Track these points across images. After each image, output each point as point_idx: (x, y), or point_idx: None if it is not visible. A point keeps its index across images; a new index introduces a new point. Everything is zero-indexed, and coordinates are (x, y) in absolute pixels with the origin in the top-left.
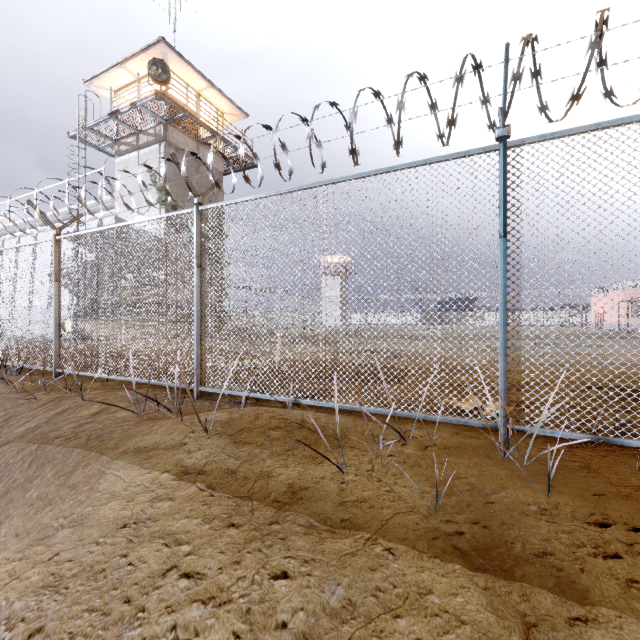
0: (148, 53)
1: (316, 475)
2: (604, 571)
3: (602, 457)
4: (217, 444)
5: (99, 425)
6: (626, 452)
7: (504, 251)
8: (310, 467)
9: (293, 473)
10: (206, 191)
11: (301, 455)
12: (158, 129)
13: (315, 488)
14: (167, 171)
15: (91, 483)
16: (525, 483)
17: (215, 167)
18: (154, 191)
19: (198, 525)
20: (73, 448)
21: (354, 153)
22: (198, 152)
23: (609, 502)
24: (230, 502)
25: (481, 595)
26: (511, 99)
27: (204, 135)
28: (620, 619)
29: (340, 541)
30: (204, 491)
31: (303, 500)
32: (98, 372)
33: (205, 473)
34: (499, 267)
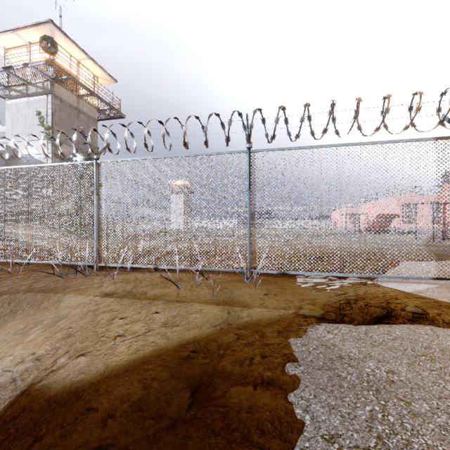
0: (38, 28)
1: (167, 291)
2: (258, 302)
3: (283, 279)
4: (119, 284)
5: (42, 284)
6: (293, 277)
7: (249, 196)
8: (164, 289)
9: (157, 291)
10: (101, 151)
11: (160, 286)
12: (46, 84)
13: (167, 294)
14: (53, 116)
15: (55, 304)
16: (249, 287)
17: (91, 115)
18: (42, 129)
19: (120, 305)
20: (36, 292)
21: (186, 145)
22: (78, 104)
23: (274, 289)
24: (131, 300)
25: (219, 308)
26: (250, 134)
27: (83, 92)
28: (254, 308)
29: (176, 303)
30: (118, 299)
31: (162, 297)
32: (28, 257)
33: (116, 294)
34: (248, 203)
